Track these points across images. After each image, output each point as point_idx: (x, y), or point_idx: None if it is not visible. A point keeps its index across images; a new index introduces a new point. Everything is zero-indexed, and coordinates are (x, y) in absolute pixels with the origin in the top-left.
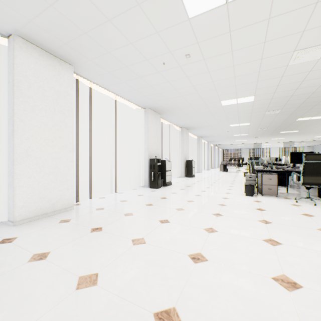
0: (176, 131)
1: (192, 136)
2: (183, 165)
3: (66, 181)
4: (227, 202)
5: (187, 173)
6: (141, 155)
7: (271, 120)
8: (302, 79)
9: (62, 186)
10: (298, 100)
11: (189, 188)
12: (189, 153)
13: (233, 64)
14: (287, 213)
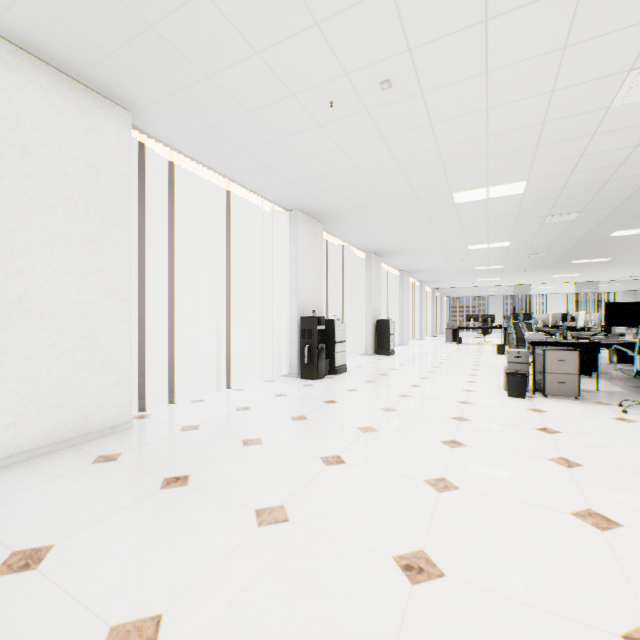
0: (357, 260)
1: (388, 270)
2: (371, 331)
3: (116, 367)
4: (472, 413)
5: (378, 346)
6: (282, 310)
7: (555, 236)
8: (637, 142)
9: (105, 377)
10: (621, 189)
11: (384, 380)
12: (382, 305)
13: (487, 106)
14: (611, 440)
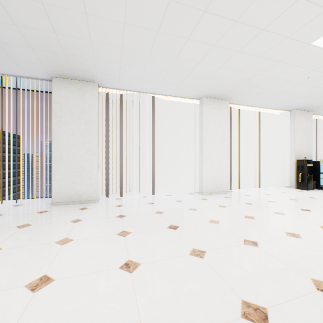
0: None
1: None
2: None
3: (225, 175)
4: None
5: None
6: (285, 156)
7: None
8: None
9: (223, 177)
10: None
11: None
12: None
13: None
14: None
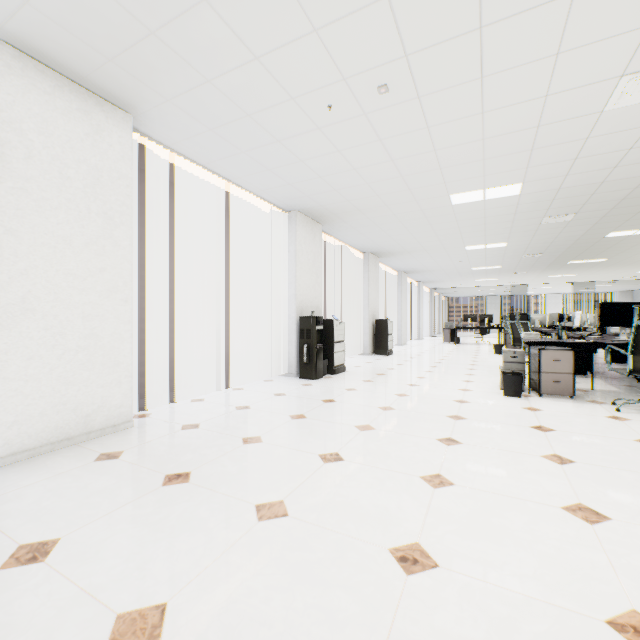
0: (355, 260)
1: (387, 270)
2: (370, 331)
3: (117, 367)
4: (468, 412)
5: (377, 346)
6: (281, 310)
7: (552, 237)
8: (630, 145)
9: (106, 377)
10: (615, 191)
11: (382, 379)
12: (380, 305)
13: (482, 110)
14: (604, 438)
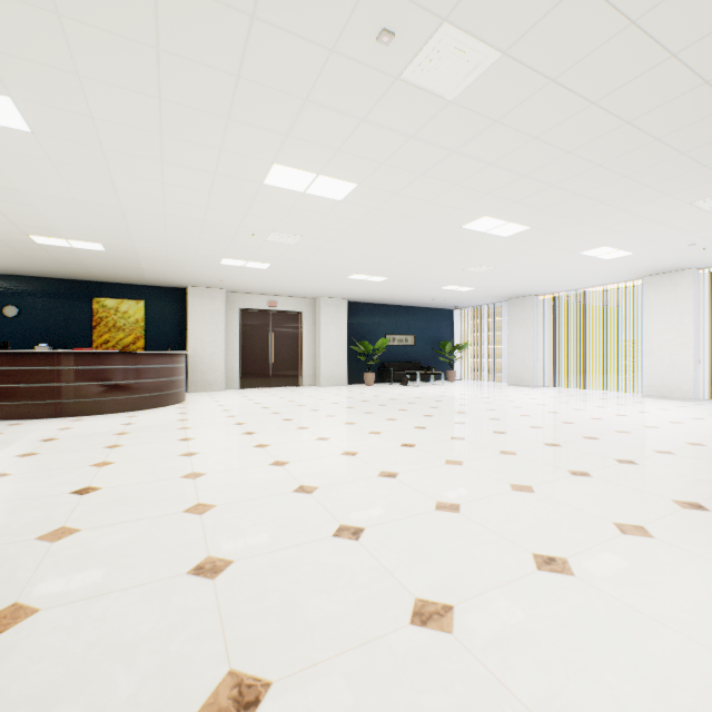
0: None
1: None
2: None
3: (684, 375)
4: None
5: None
6: None
7: None
8: None
9: (679, 378)
10: None
11: None
12: None
13: None
14: None
